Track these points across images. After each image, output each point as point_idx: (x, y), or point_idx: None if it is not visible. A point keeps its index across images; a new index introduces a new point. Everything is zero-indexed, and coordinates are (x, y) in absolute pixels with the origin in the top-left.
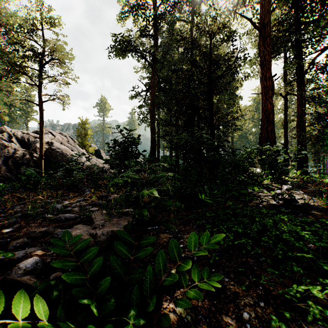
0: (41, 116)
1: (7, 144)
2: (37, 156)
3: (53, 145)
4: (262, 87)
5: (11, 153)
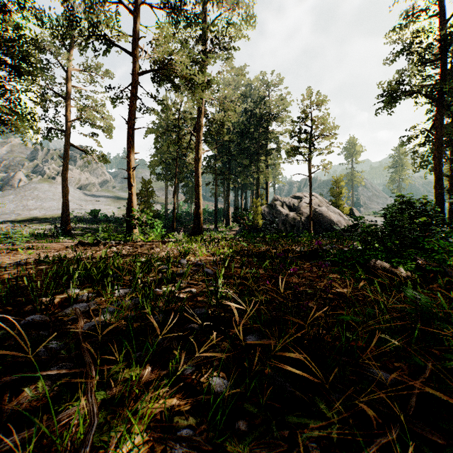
0: (310, 185)
1: (281, 209)
2: (304, 219)
3: (315, 209)
4: None
5: (284, 217)
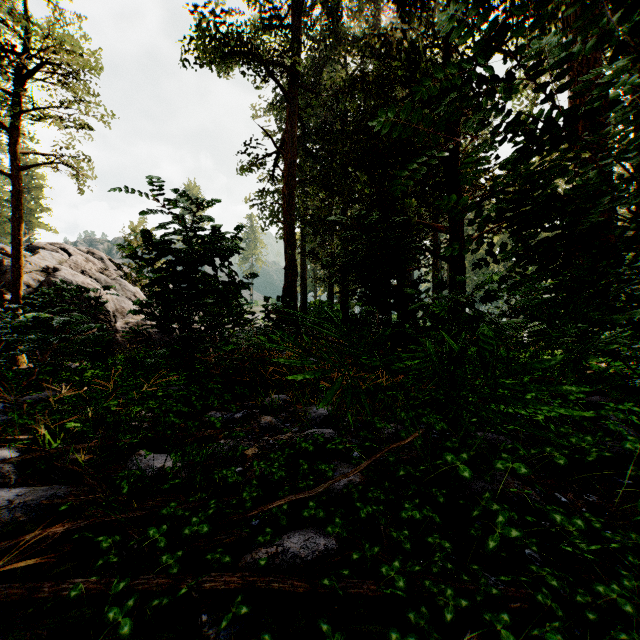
0: (16, 202)
1: None
2: None
3: (54, 275)
4: None
5: None
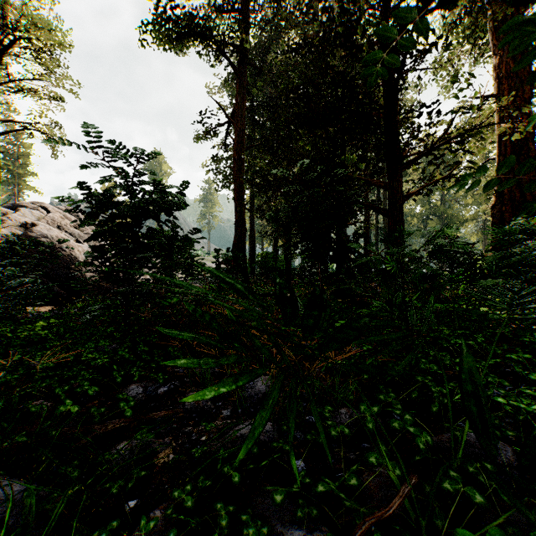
0: None
1: None
2: None
3: (31, 230)
4: (502, 80)
5: None
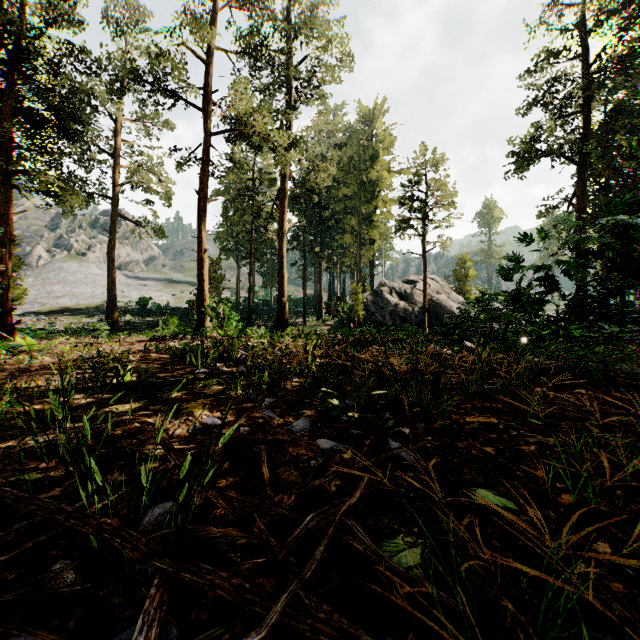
0: (424, 267)
1: (389, 298)
2: (417, 310)
3: (432, 297)
4: None
5: (392, 307)
